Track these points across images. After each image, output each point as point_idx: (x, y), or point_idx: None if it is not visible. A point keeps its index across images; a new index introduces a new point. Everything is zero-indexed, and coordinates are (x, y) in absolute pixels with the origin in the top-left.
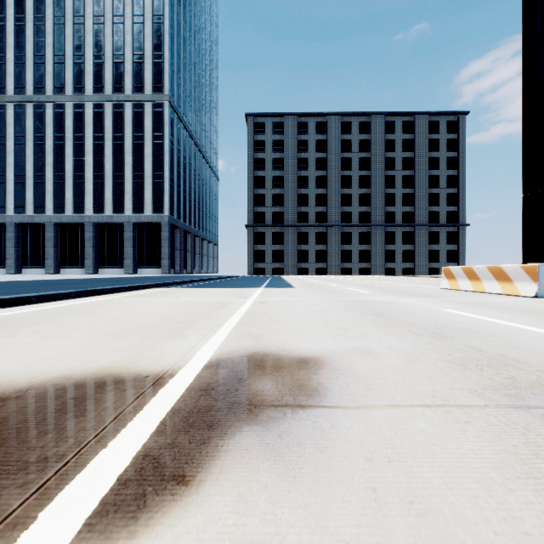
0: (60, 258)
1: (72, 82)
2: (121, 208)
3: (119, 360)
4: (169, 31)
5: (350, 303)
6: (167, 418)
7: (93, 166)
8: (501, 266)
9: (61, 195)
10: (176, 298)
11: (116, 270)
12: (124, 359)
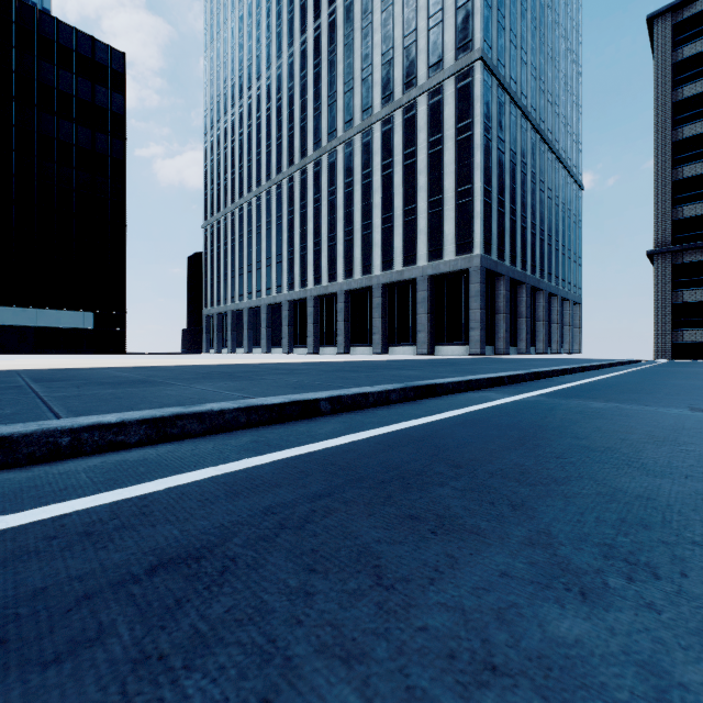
0: (351, 334)
1: (360, 106)
2: (413, 257)
3: None
4: None
5: None
6: None
7: (381, 207)
8: None
9: (350, 256)
10: None
11: (408, 349)
12: None
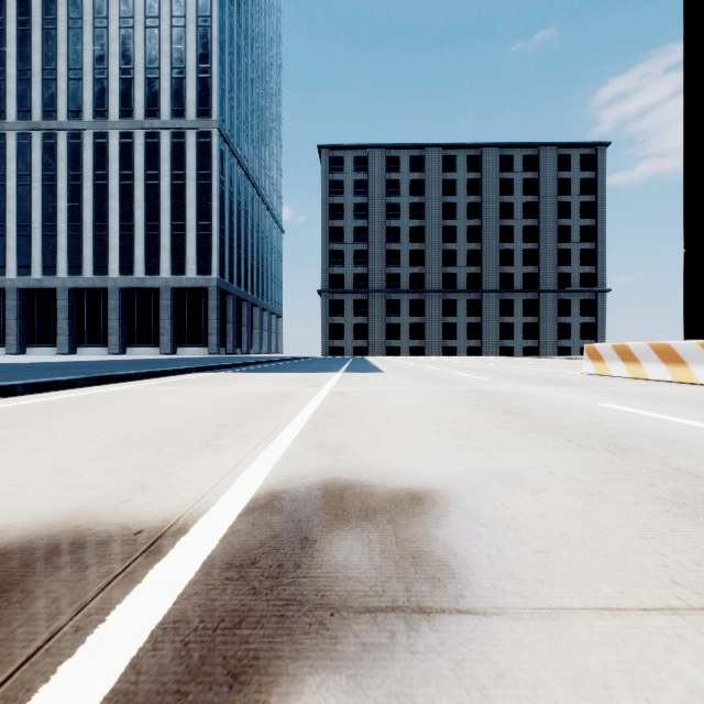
0: (77, 334)
1: (92, 103)
2: (156, 269)
3: (102, 496)
4: (219, 37)
5: (465, 395)
6: (148, 649)
7: (120, 213)
8: (669, 343)
9: (78, 252)
10: (221, 388)
11: (150, 350)
12: (112, 493)
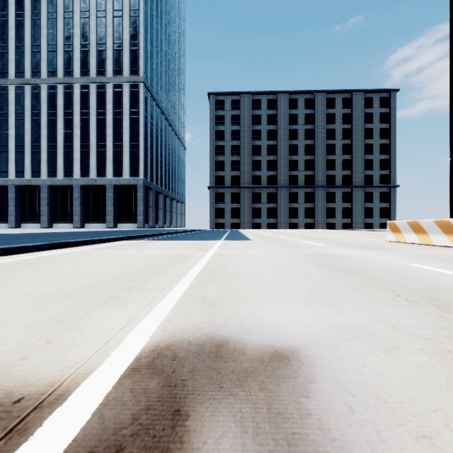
0: (53, 215)
1: (63, 67)
2: (104, 173)
3: (7, 352)
4: (144, 23)
5: (309, 257)
6: None
7: (80, 137)
8: (449, 220)
9: (54, 162)
10: (139, 251)
11: (100, 225)
12: (18, 348)
